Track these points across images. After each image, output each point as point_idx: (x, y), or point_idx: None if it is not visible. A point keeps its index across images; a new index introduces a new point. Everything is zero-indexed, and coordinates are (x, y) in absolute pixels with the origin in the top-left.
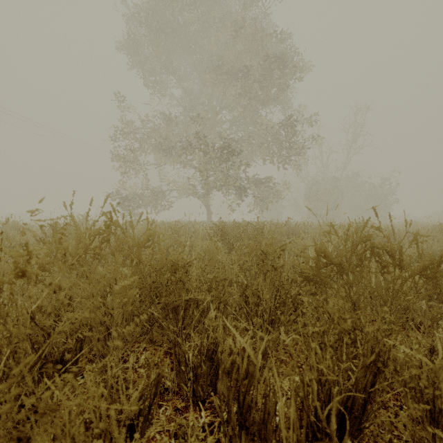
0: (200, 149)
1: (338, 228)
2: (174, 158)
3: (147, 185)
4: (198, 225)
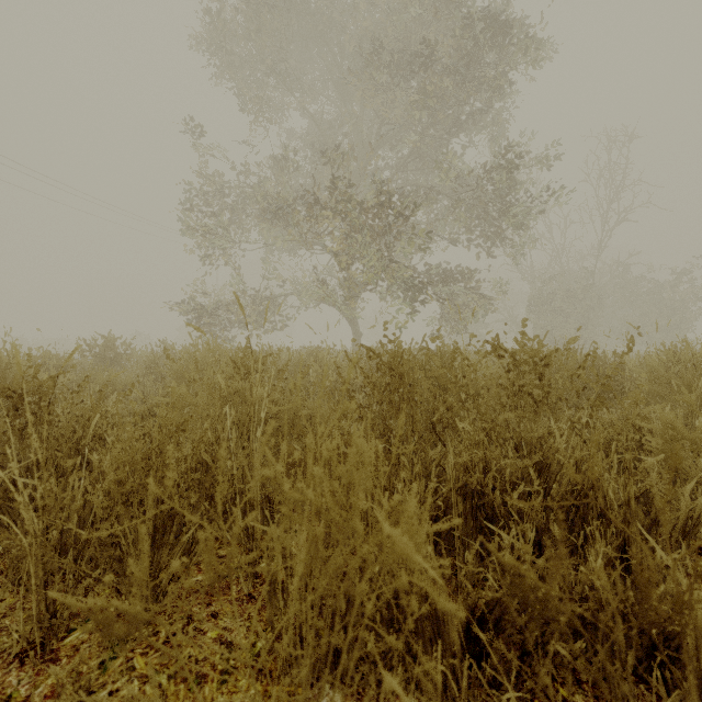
0: (338, 209)
1: None
2: (290, 231)
3: (244, 284)
4: (324, 355)
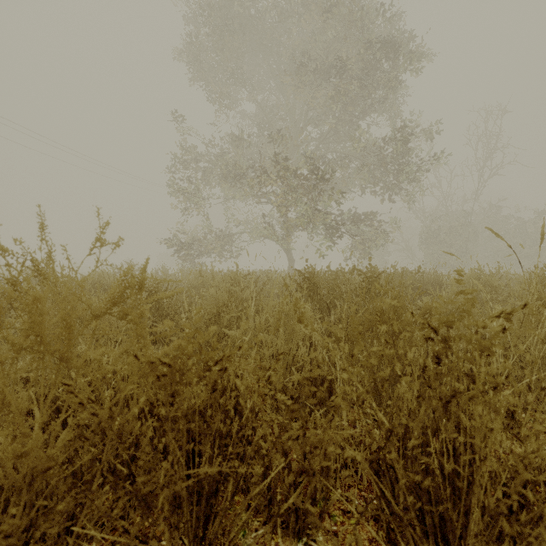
0: (278, 175)
1: (507, 277)
2: (245, 189)
3: (212, 226)
4: (273, 275)
